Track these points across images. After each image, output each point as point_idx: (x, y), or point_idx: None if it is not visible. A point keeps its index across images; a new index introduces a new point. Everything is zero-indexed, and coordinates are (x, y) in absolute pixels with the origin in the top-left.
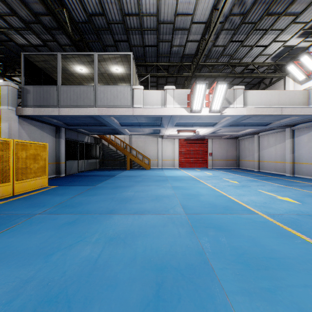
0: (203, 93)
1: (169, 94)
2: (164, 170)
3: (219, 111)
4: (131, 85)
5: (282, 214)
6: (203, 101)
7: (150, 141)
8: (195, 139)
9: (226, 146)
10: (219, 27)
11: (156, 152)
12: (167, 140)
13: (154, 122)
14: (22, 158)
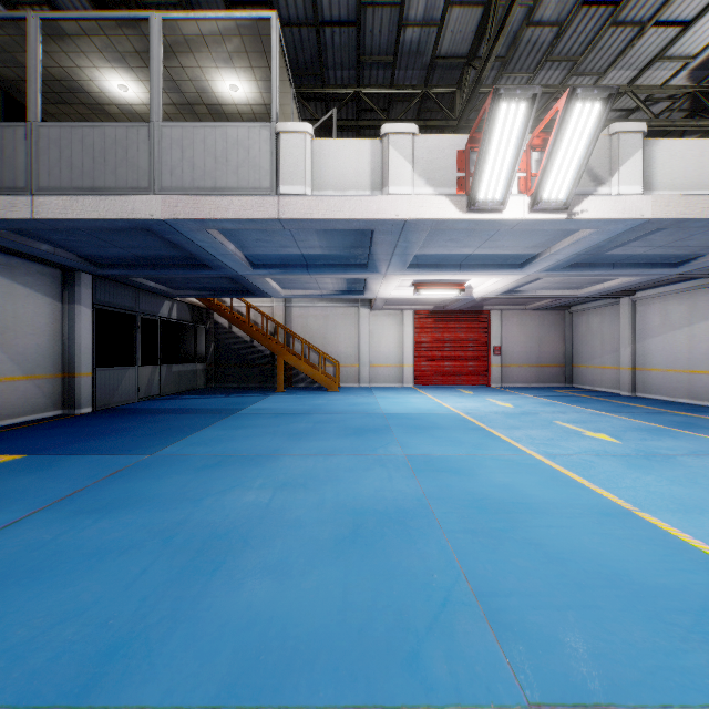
0: (518, 138)
1: (397, 150)
2: (375, 394)
3: (563, 205)
4: (273, 121)
5: None
6: (515, 166)
7: (339, 316)
8: (456, 310)
9: (538, 329)
10: None
11: (354, 346)
12: (385, 314)
13: (348, 253)
14: None
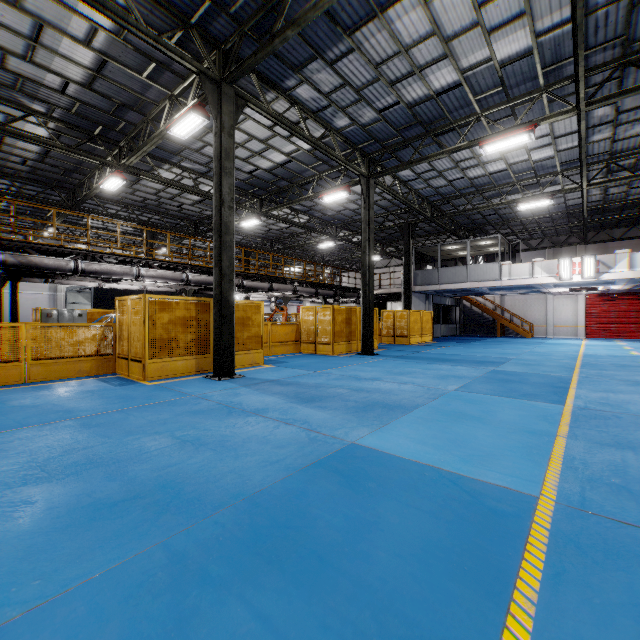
0: (569, 266)
1: (536, 266)
2: (551, 339)
3: (593, 277)
4: (499, 262)
5: (595, 354)
6: (571, 271)
7: (533, 300)
8: (619, 293)
9: None
10: (601, 187)
11: (543, 315)
12: (564, 297)
13: (526, 285)
14: (423, 321)
